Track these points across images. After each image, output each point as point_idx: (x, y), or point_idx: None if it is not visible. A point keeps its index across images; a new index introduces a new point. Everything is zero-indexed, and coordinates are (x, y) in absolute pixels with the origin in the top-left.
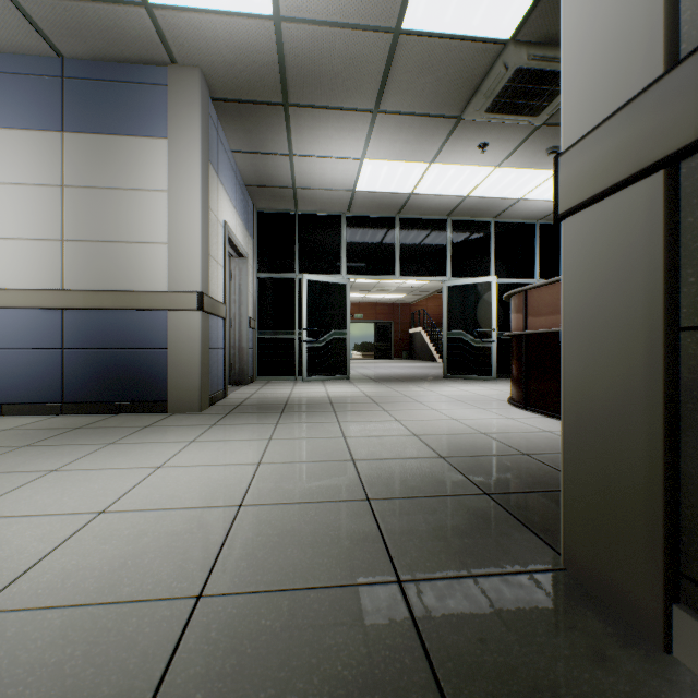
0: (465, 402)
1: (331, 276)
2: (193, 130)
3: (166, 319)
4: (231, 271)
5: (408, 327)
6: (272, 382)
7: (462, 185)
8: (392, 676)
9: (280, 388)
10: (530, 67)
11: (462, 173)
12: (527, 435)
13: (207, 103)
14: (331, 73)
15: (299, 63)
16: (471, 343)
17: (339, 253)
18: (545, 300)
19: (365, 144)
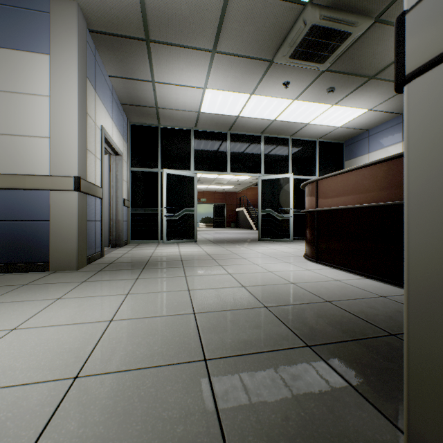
0: (275, 258)
1: (183, 171)
2: (71, 50)
3: (48, 197)
4: (110, 164)
5: (235, 207)
6: (141, 244)
7: (272, 112)
8: None
9: (146, 249)
10: (321, 24)
11: (272, 103)
12: (324, 284)
13: (84, 31)
14: (180, 17)
15: (156, 6)
16: (277, 217)
17: (189, 155)
18: (331, 187)
19: (207, 77)
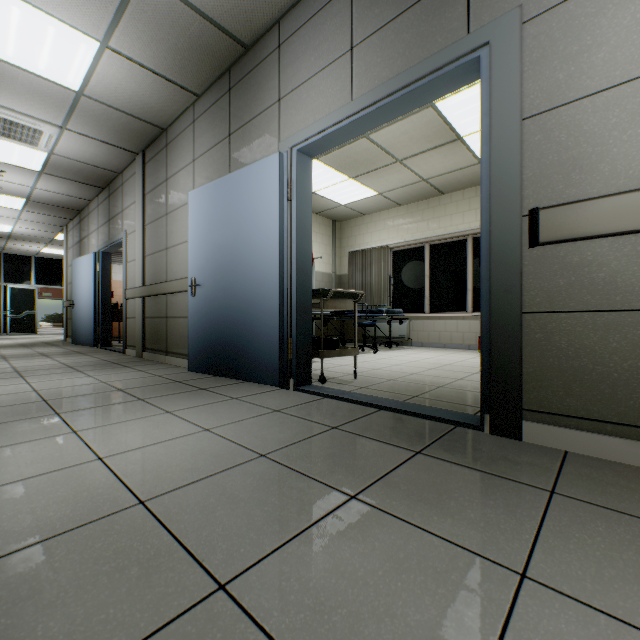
0: None
1: (26, 285)
2: None
3: None
4: None
5: None
6: None
7: None
8: (41, 342)
9: None
10: None
11: None
12: None
13: None
14: (30, 238)
15: (18, 236)
16: None
17: (31, 274)
18: None
19: (45, 246)
